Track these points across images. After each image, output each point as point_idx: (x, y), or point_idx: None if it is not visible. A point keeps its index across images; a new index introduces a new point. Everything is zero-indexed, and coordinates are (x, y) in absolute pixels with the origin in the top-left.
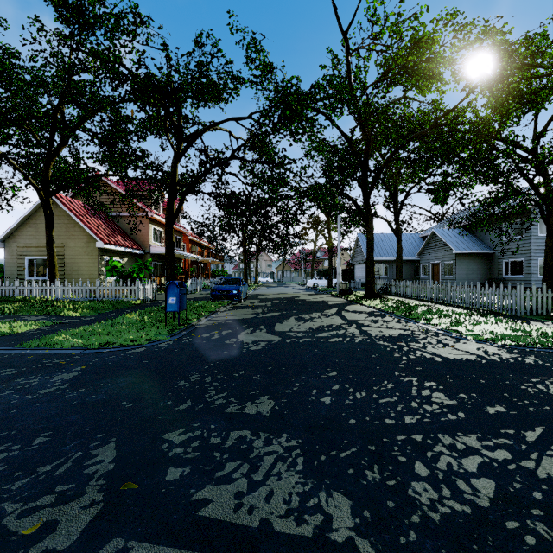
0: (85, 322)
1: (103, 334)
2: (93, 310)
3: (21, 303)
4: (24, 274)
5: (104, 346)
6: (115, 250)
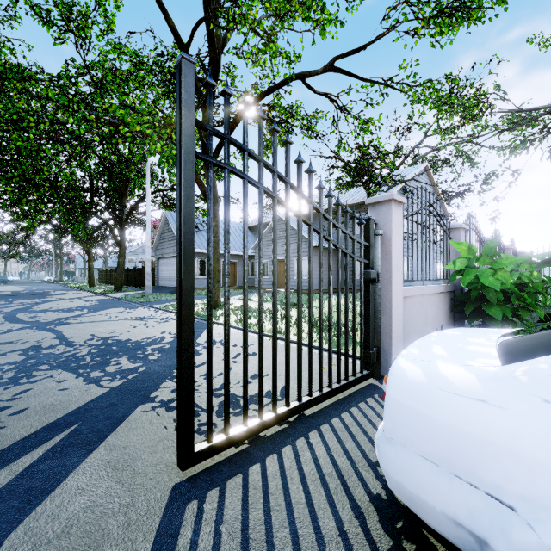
0: None
1: None
2: None
3: None
4: None
5: None
6: None
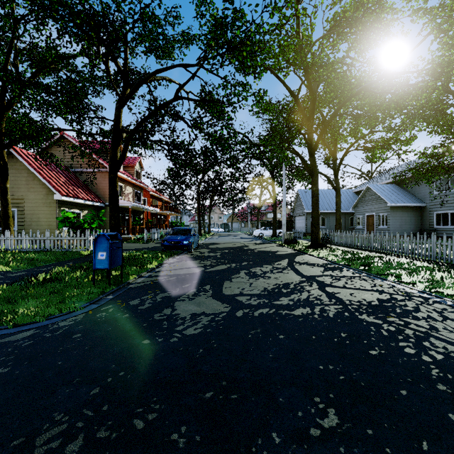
0: (6, 280)
1: None
2: (30, 263)
3: None
4: None
5: None
6: (74, 202)
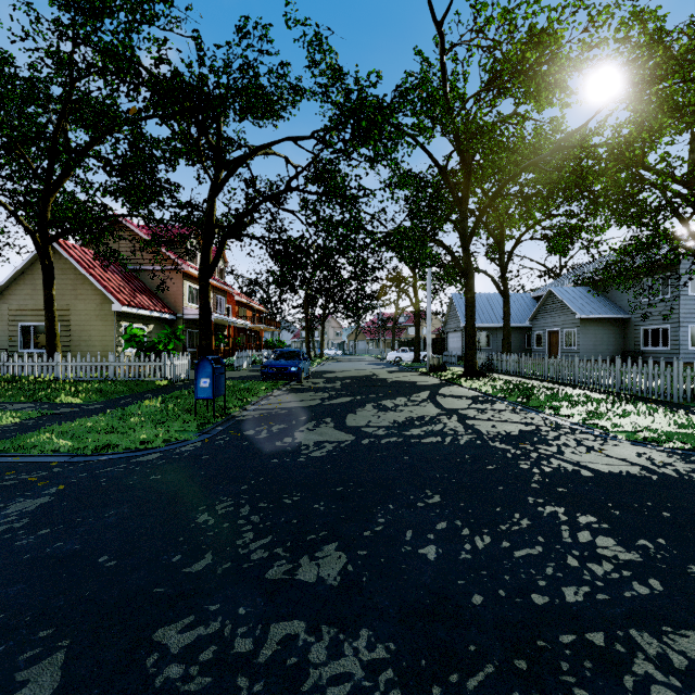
0: (87, 413)
1: (104, 432)
2: (102, 395)
3: (7, 385)
4: (18, 345)
5: (102, 450)
6: (137, 314)
